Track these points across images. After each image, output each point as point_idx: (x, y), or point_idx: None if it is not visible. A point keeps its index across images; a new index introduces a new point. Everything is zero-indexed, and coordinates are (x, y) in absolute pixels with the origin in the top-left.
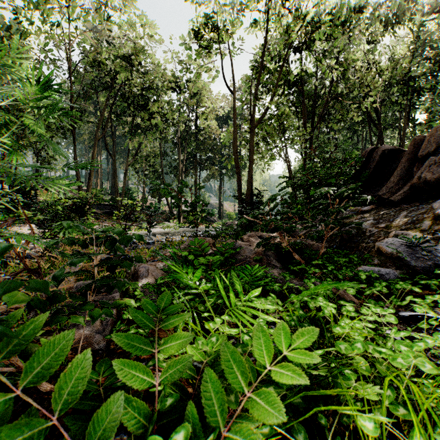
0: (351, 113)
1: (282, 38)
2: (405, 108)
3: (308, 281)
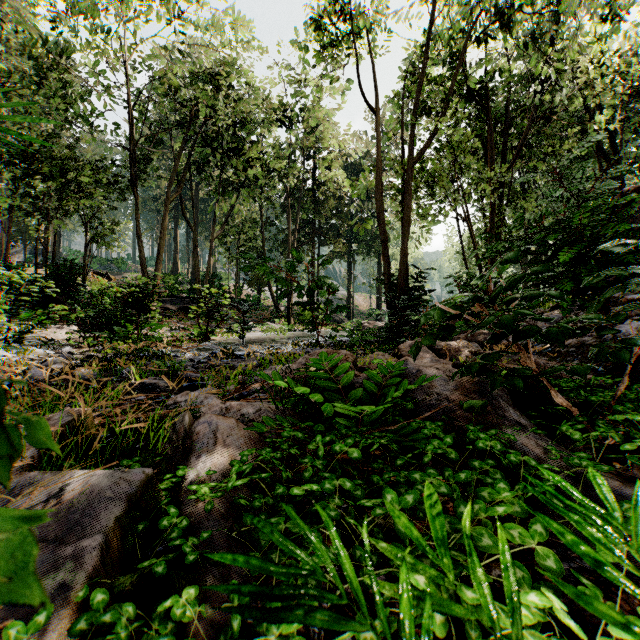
0: (569, 143)
1: (461, 9)
2: None
3: None
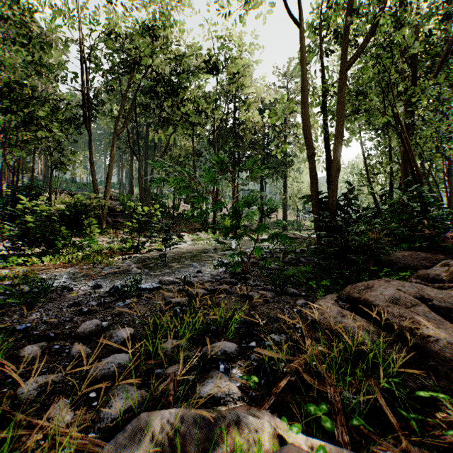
0: None
1: None
2: None
3: None
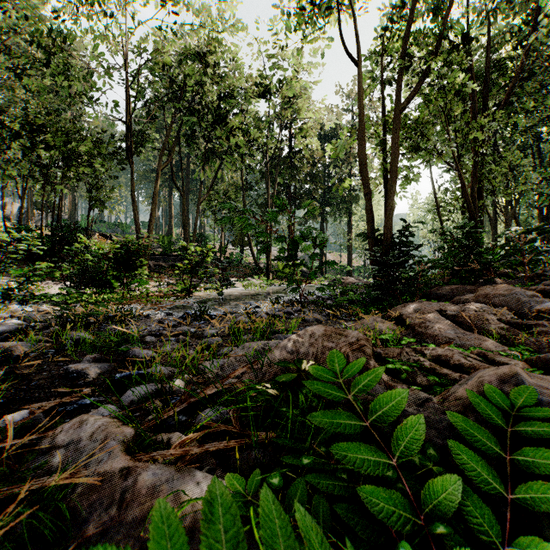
0: None
1: None
2: None
3: None
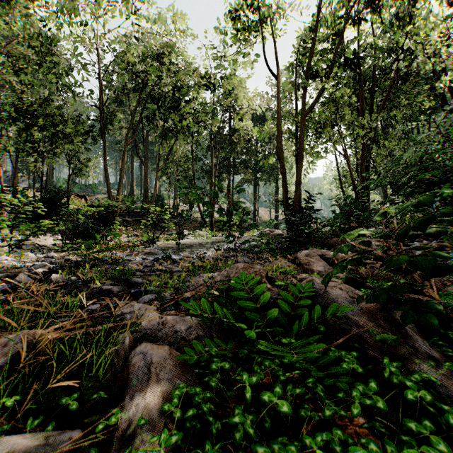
0: (420, 98)
1: None
2: None
3: None
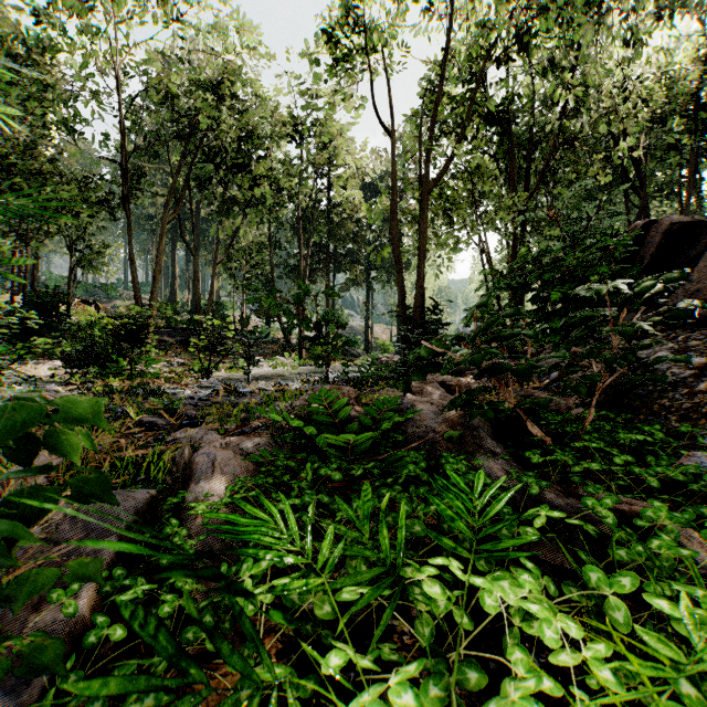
0: (594, 170)
1: (478, 32)
2: (689, 160)
3: (596, 504)
